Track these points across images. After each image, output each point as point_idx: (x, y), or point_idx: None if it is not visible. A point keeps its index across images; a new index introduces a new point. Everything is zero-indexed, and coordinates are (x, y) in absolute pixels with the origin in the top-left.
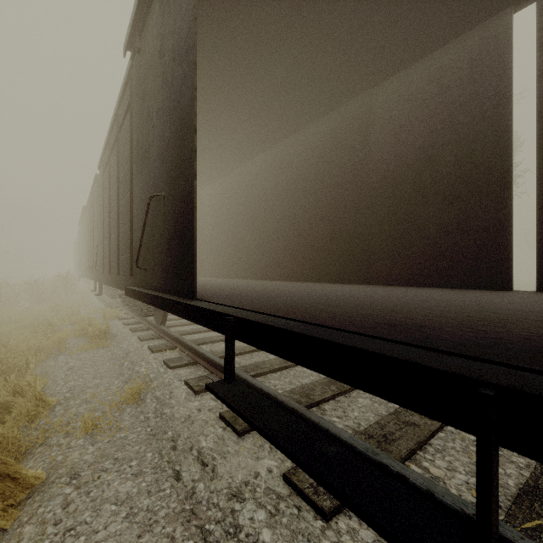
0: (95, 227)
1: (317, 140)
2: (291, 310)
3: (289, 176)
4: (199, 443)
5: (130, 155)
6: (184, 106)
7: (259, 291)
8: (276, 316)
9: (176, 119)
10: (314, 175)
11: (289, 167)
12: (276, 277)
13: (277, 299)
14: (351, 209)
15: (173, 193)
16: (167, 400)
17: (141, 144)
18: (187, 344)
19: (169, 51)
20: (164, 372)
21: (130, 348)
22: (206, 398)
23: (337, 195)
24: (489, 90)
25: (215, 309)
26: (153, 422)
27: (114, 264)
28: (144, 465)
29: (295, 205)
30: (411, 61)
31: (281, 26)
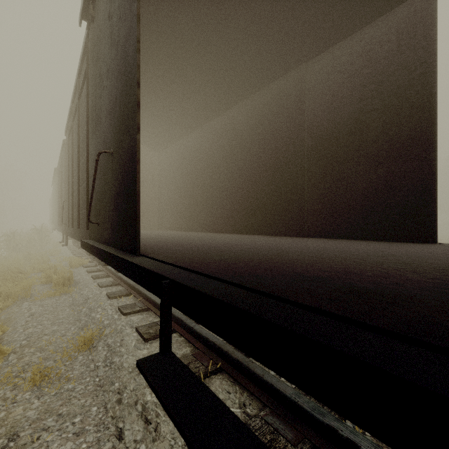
0: (63, 186)
1: (258, 109)
2: (236, 270)
3: (233, 141)
4: (144, 396)
5: (86, 118)
6: (128, 61)
7: (205, 244)
8: (218, 278)
9: (122, 75)
10: (255, 140)
11: (233, 133)
12: (221, 229)
13: (222, 255)
14: (288, 169)
15: (119, 149)
16: (117, 348)
17: (94, 106)
18: (140, 292)
19: (116, 10)
20: (117, 318)
21: (89, 294)
22: (155, 346)
23: (275, 157)
24: (416, 60)
25: (153, 268)
26: (102, 372)
27: (75, 218)
28: (88, 421)
29: (238, 167)
30: (343, 36)
31: (226, 1)
